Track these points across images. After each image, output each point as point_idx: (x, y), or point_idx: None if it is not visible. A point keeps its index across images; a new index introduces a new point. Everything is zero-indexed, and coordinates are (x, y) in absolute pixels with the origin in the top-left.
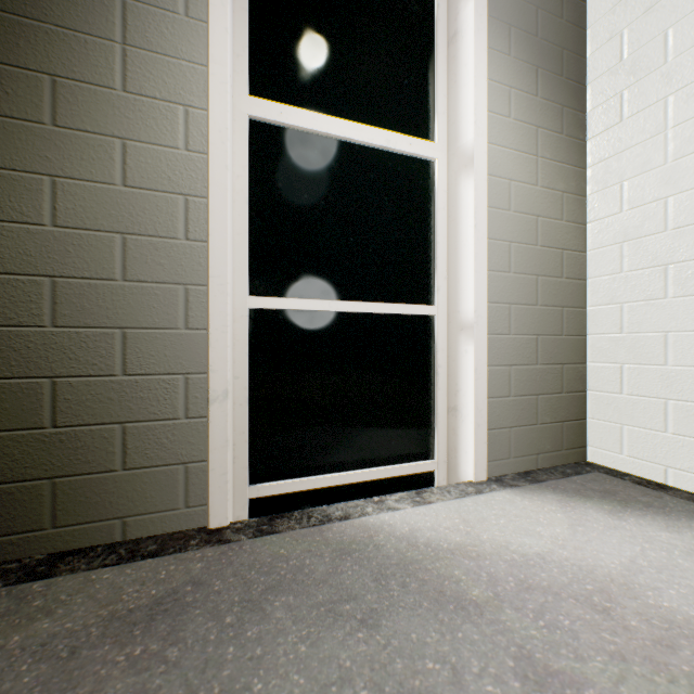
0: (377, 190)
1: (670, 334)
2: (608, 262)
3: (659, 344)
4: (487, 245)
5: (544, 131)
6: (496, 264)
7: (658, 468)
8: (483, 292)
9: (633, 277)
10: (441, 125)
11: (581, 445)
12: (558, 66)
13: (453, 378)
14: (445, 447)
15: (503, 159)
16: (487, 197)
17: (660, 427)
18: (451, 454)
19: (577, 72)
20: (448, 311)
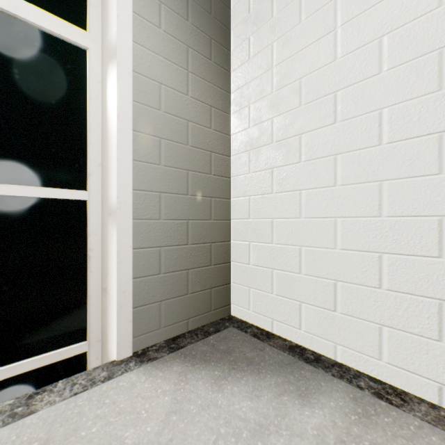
0: (2, 58)
1: (275, 220)
2: (243, 165)
3: (269, 227)
4: (135, 137)
5: (195, 52)
6: (145, 155)
7: (269, 321)
8: (127, 179)
9: (256, 176)
10: (95, 17)
11: (227, 303)
12: (208, 5)
13: (105, 261)
14: (99, 326)
15: (153, 63)
16: (135, 93)
17: (270, 290)
18: (104, 333)
19: (224, 16)
20: (102, 197)
